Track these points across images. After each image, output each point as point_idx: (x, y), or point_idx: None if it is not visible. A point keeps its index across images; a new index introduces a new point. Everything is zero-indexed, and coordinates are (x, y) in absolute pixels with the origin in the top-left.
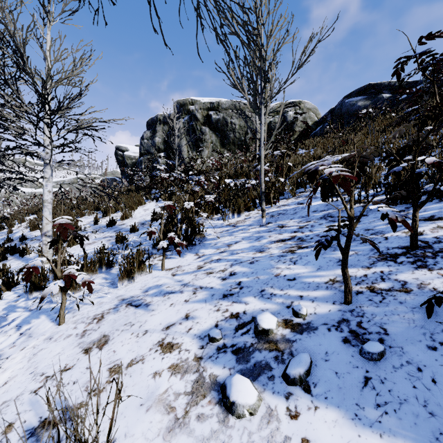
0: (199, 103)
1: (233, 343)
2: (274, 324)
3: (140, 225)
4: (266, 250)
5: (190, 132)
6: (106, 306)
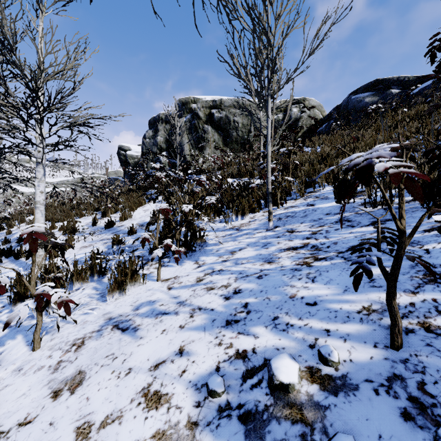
0: (201, 101)
1: (240, 402)
2: (295, 375)
3: (138, 227)
4: (275, 261)
5: (192, 131)
6: (89, 328)
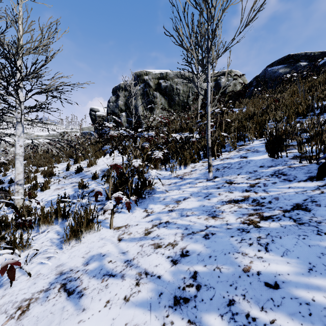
0: (151, 74)
1: None
2: None
3: (101, 172)
4: (219, 216)
5: (144, 96)
6: (39, 284)
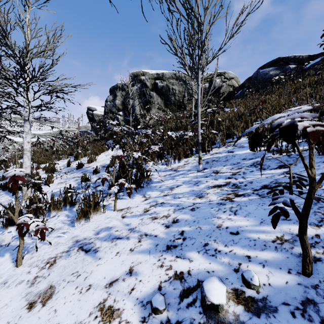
0: (148, 74)
1: (178, 319)
2: (224, 297)
3: (101, 167)
4: (204, 196)
5: (141, 96)
6: (60, 249)
